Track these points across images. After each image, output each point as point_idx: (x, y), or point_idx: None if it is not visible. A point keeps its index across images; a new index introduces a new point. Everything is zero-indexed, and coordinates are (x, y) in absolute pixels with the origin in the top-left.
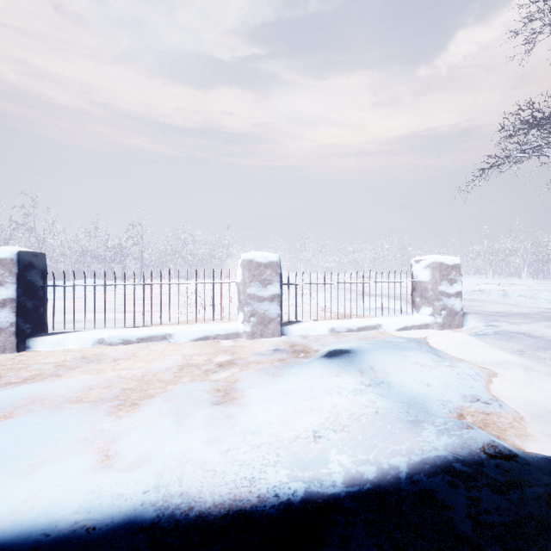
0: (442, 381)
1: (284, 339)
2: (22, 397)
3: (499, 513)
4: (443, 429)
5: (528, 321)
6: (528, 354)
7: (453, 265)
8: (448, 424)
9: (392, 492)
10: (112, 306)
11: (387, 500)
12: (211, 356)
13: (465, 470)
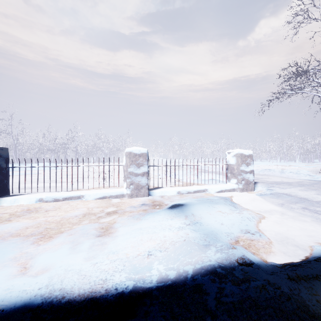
0: (231, 222)
1: (150, 198)
2: None
3: (232, 296)
4: (219, 249)
5: (290, 187)
6: (285, 205)
7: (248, 155)
8: (222, 246)
9: (181, 286)
10: (54, 178)
11: (177, 290)
12: (104, 208)
13: (222, 272)
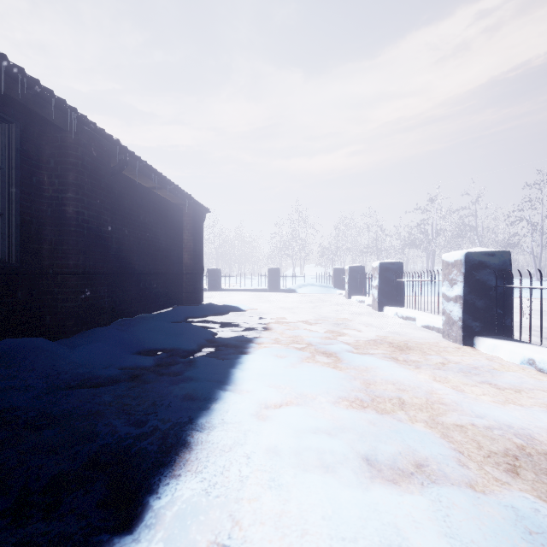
0: None
1: None
2: (368, 365)
3: None
4: None
5: None
6: None
7: None
8: None
9: None
10: None
11: None
12: None
13: None
